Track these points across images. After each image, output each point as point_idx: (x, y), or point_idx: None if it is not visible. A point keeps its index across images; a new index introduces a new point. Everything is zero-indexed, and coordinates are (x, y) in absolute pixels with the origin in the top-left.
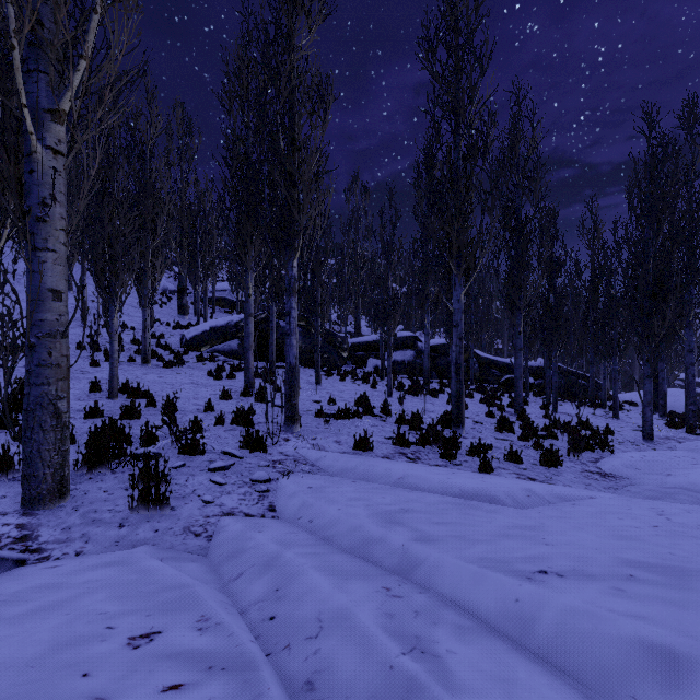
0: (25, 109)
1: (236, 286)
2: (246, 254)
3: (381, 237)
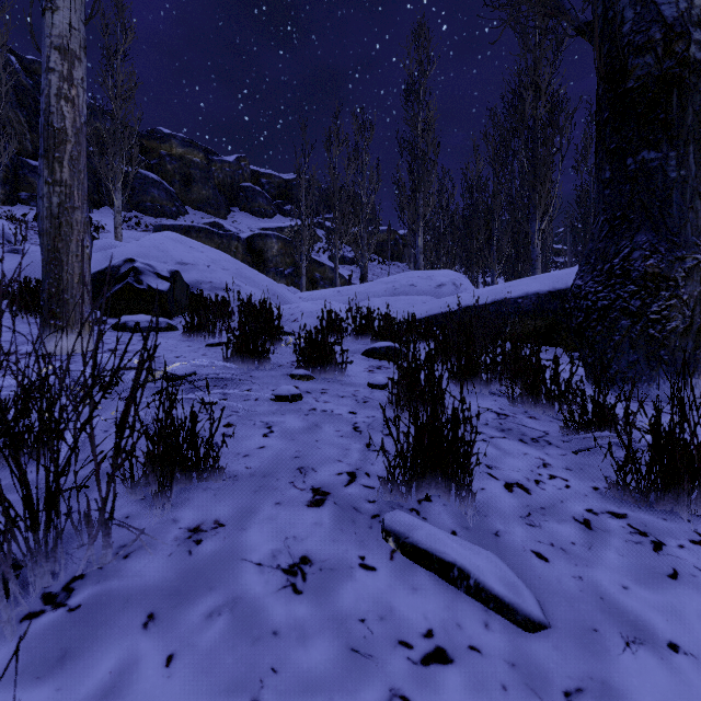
0: (536, 233)
1: None
2: None
3: None
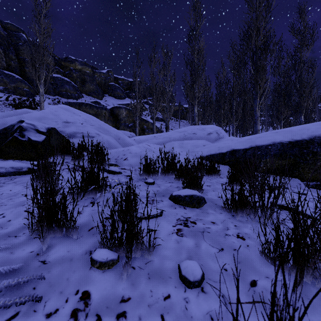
0: (257, 105)
1: (265, 127)
2: (281, 116)
3: None
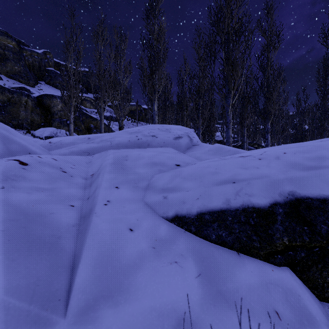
0: (230, 105)
1: (223, 134)
2: (245, 122)
3: (298, 108)
